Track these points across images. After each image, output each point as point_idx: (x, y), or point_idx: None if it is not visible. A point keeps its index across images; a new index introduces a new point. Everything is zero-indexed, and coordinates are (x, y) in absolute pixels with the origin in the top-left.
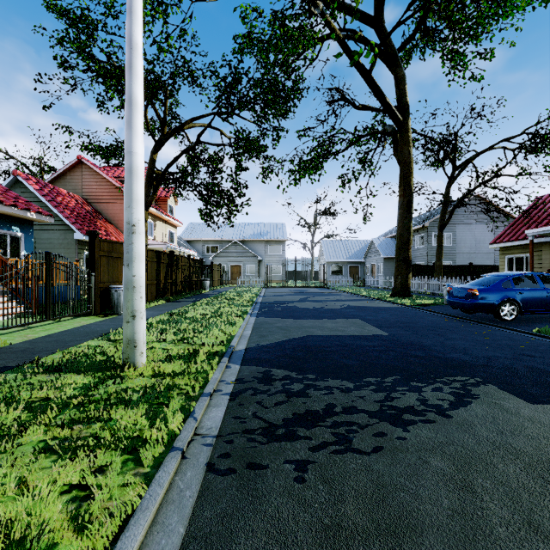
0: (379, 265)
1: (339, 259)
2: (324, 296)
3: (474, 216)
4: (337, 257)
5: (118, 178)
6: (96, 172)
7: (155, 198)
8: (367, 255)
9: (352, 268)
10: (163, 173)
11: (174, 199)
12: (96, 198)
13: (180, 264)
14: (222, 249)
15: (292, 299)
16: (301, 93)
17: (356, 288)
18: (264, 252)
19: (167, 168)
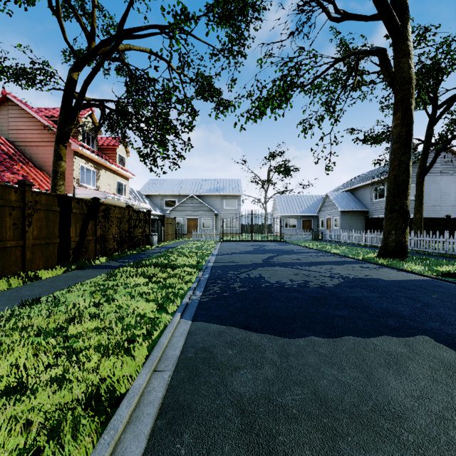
0: (335, 218)
1: (293, 213)
2: (290, 254)
3: (439, 167)
4: (290, 211)
5: (50, 118)
6: (25, 110)
7: (103, 146)
8: (321, 209)
9: (305, 222)
10: (81, 92)
11: (126, 150)
12: (25, 140)
13: (113, 215)
14: (178, 203)
15: (253, 261)
16: (262, 10)
17: (316, 242)
18: (220, 206)
19: (84, 86)
